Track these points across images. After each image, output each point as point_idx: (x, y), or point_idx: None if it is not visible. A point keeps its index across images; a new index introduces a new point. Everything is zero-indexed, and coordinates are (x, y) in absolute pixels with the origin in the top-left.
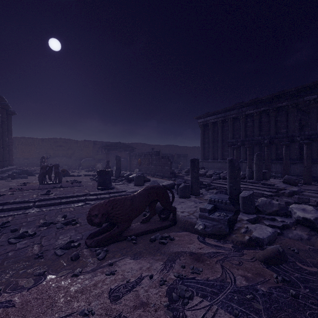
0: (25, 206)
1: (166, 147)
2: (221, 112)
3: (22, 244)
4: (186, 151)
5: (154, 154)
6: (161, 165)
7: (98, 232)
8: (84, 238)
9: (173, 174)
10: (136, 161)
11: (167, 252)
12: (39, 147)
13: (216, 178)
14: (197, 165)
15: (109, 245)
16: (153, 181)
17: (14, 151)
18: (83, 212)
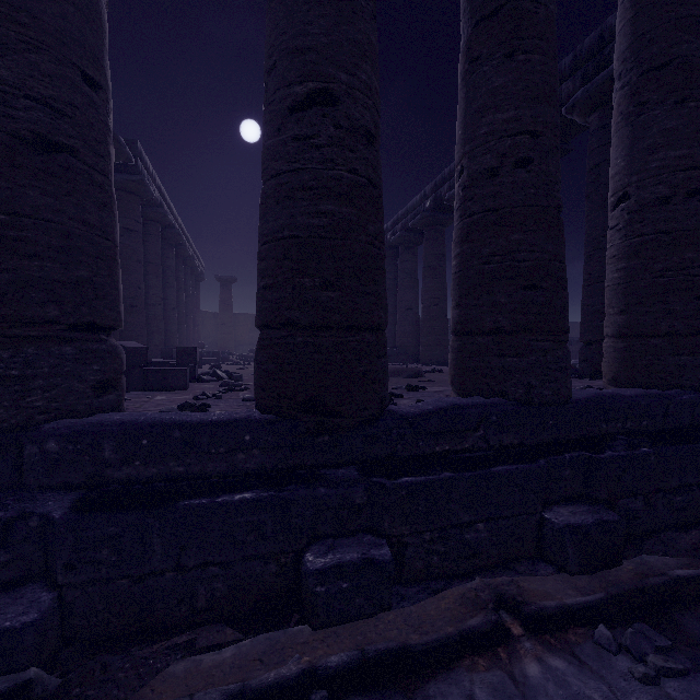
0: None
1: None
2: None
3: None
4: (572, 331)
5: None
6: None
7: None
8: None
9: None
10: None
11: None
12: None
13: None
14: None
15: None
16: None
17: None
18: None
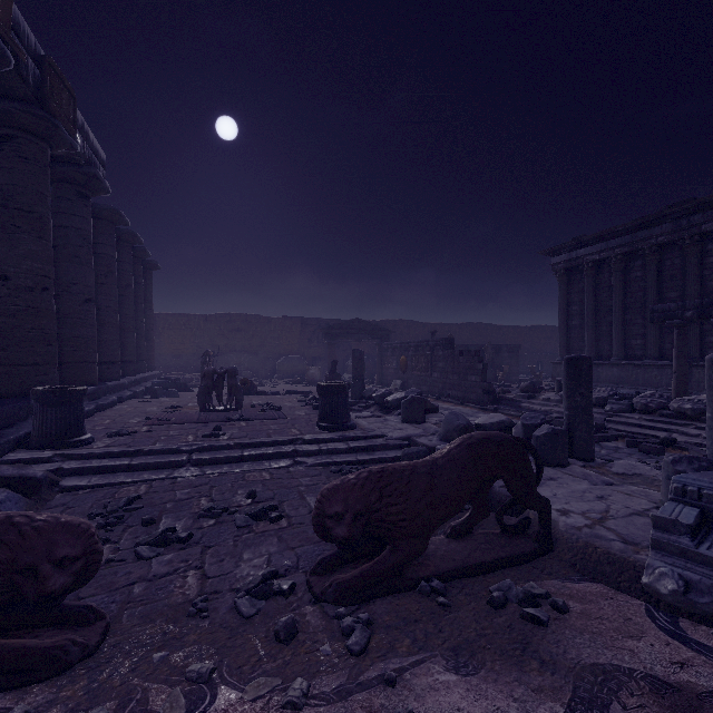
0: (172, 461)
1: (462, 329)
2: (621, 231)
3: (163, 564)
4: (514, 337)
5: (439, 345)
6: (458, 372)
7: (339, 557)
8: (303, 568)
9: (489, 394)
10: (396, 361)
11: (563, 662)
12: (198, 333)
13: (619, 408)
14: (586, 374)
15: (370, 602)
16: (452, 412)
17: (157, 341)
18: (292, 487)
